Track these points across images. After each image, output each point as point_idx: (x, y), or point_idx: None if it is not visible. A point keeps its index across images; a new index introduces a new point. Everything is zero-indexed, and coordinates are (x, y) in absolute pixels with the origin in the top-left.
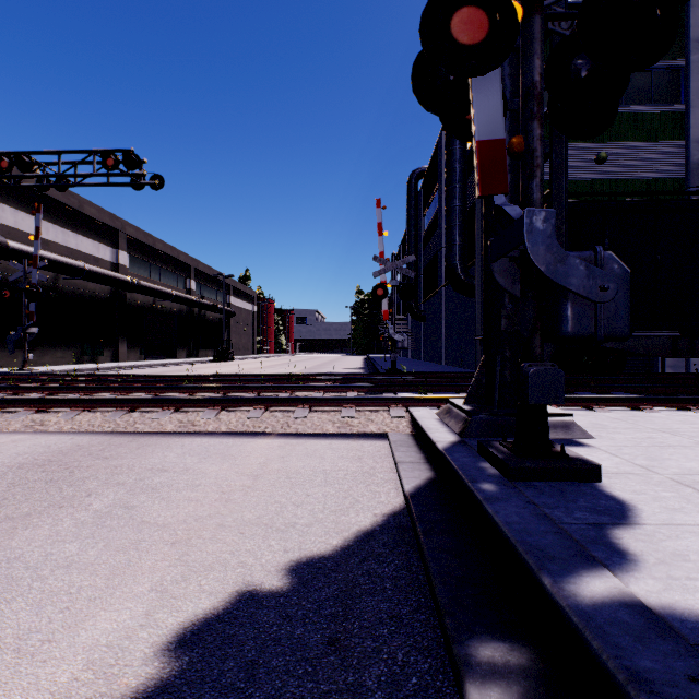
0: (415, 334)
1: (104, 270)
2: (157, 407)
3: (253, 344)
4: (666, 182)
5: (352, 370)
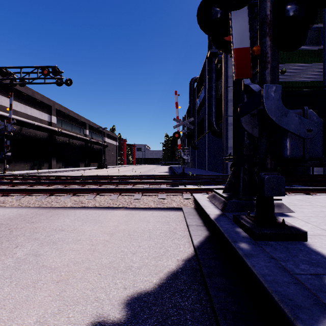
0: (193, 156)
1: (44, 125)
2: (64, 193)
3: (116, 160)
4: (314, 83)
5: (163, 173)
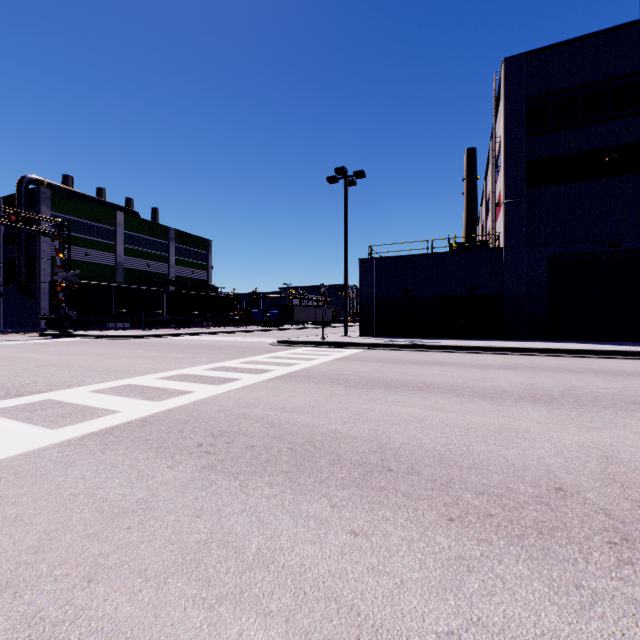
0: None
1: None
2: None
3: None
4: (110, 266)
5: None
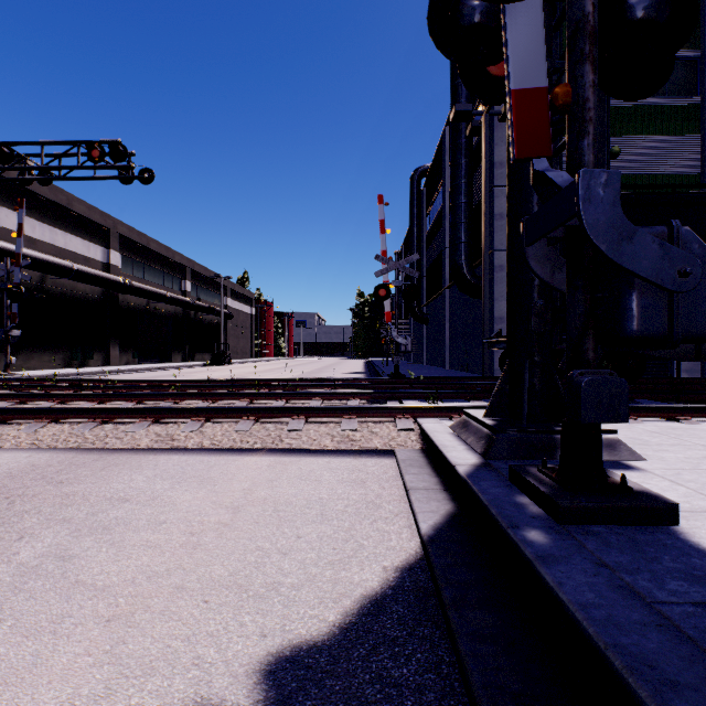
0: (417, 337)
1: (94, 270)
2: (134, 418)
3: (252, 347)
4: (682, 178)
5: (353, 375)
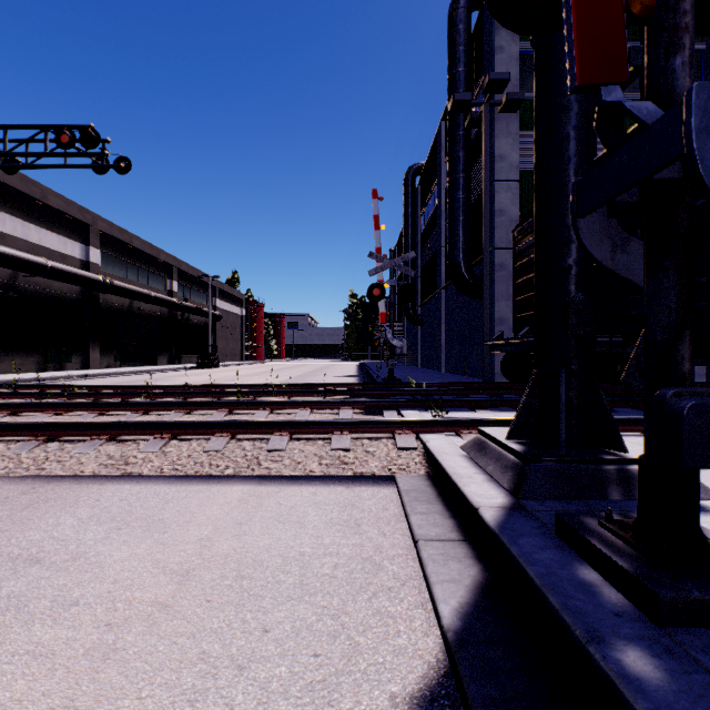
0: (412, 339)
1: (71, 268)
2: (85, 436)
3: (242, 350)
4: None
5: (345, 378)
